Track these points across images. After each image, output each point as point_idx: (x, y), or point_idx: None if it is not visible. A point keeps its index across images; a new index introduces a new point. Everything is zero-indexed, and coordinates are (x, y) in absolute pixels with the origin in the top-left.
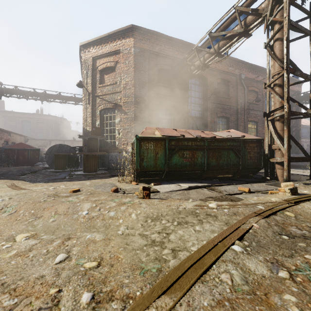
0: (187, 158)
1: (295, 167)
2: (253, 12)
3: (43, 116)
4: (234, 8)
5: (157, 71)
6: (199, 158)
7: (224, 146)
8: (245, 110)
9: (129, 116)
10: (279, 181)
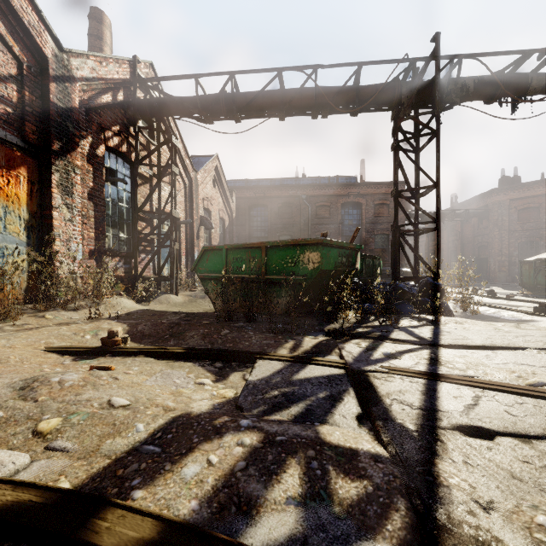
0: None
1: None
2: None
3: None
4: None
5: None
6: None
7: None
8: None
9: None
10: None
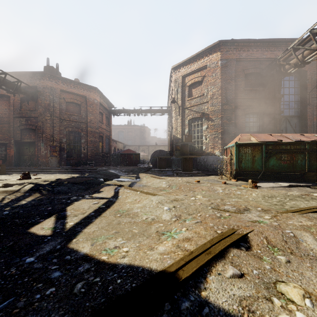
0: (285, 161)
1: None
2: None
3: (132, 126)
4: None
5: (244, 77)
6: (299, 160)
7: None
8: None
9: (216, 123)
10: None
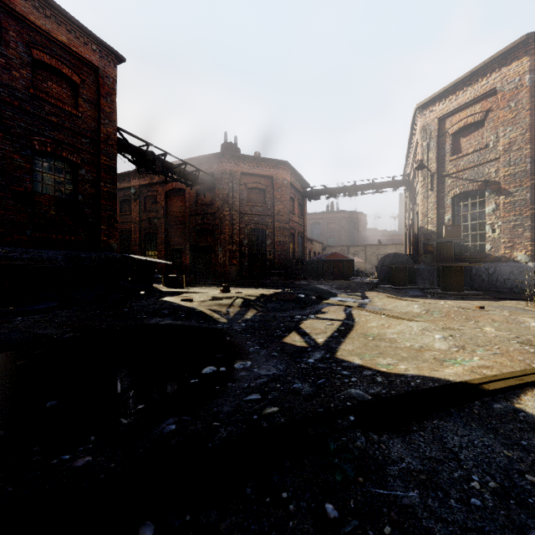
0: None
1: None
2: None
3: (335, 213)
4: None
5: None
6: None
7: None
8: None
9: (518, 198)
10: None
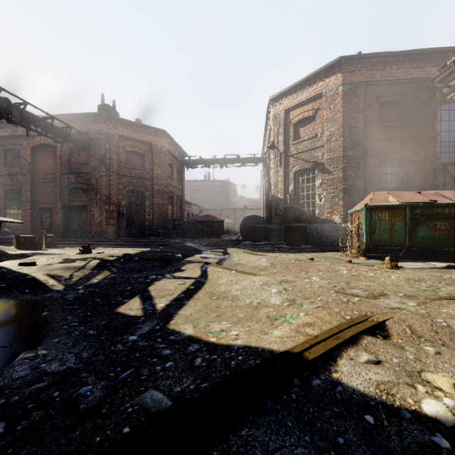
0: (441, 231)
1: None
2: None
3: (211, 182)
4: None
5: (378, 107)
6: None
7: None
8: None
9: (335, 176)
10: None
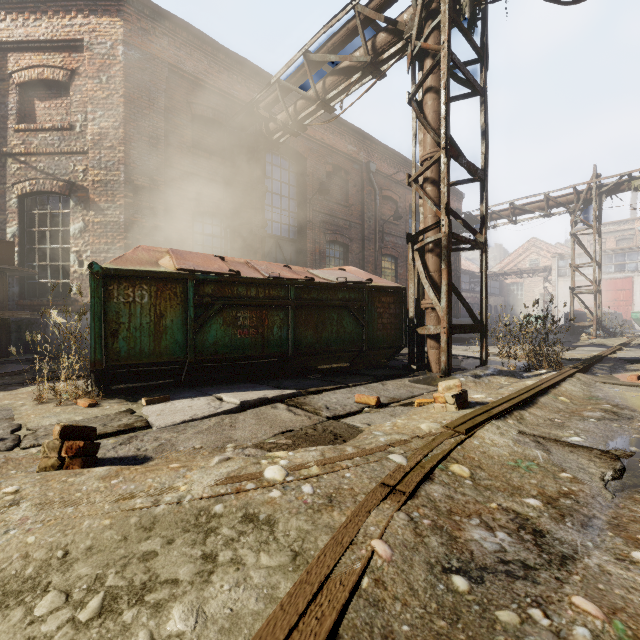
0: (246, 328)
1: (454, 341)
2: (389, 26)
3: None
4: (353, 7)
5: (191, 120)
6: (277, 327)
7: (332, 299)
8: (376, 232)
9: (110, 219)
10: (433, 373)
